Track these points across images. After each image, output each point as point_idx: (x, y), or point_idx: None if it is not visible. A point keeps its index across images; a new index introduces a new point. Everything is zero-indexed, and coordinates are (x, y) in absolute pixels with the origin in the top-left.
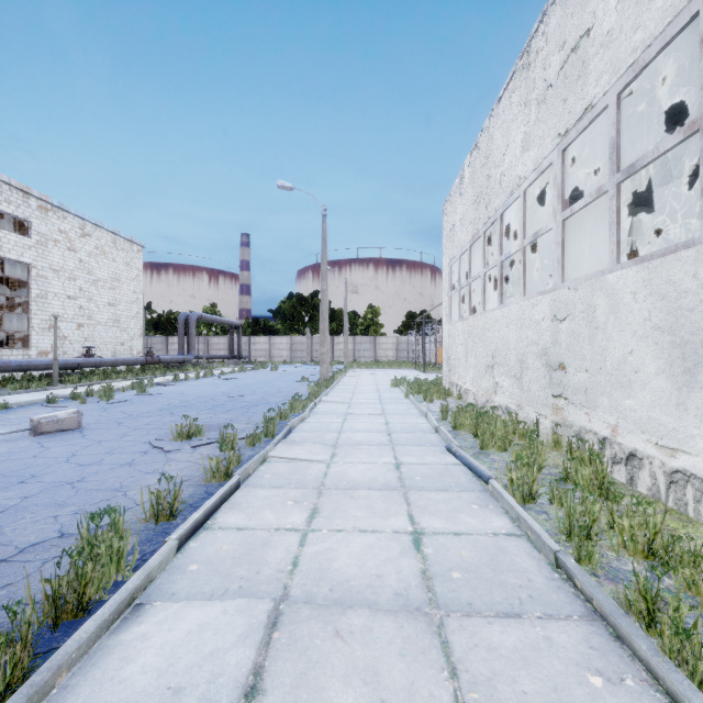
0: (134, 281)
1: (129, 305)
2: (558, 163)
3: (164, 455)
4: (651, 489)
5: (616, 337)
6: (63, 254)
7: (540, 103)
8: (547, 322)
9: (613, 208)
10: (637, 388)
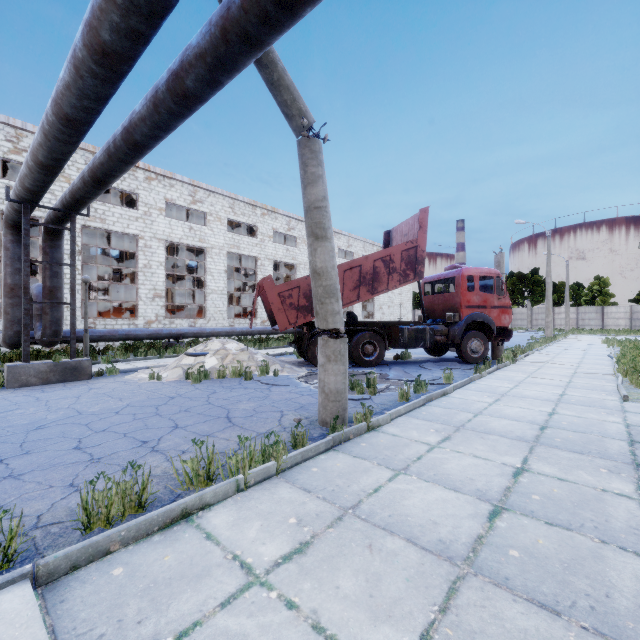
0: None
1: (406, 293)
2: None
3: None
4: None
5: None
6: None
7: None
8: None
9: None
10: None
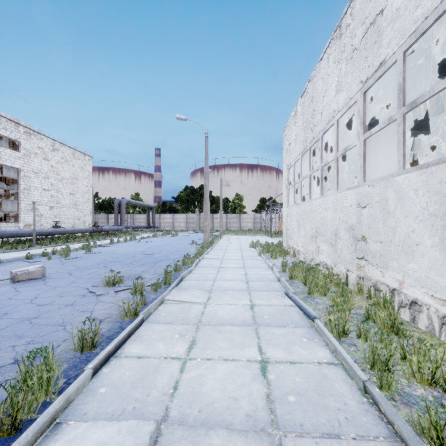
0: (86, 179)
1: (83, 194)
2: (361, 101)
3: (95, 298)
4: (428, 327)
5: (402, 220)
6: (40, 162)
7: (349, 61)
8: (353, 208)
9: (400, 131)
10: (418, 256)
